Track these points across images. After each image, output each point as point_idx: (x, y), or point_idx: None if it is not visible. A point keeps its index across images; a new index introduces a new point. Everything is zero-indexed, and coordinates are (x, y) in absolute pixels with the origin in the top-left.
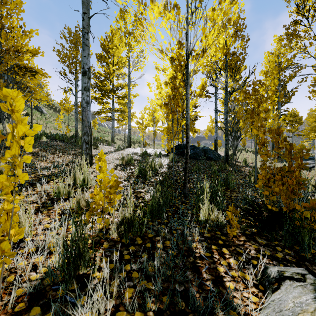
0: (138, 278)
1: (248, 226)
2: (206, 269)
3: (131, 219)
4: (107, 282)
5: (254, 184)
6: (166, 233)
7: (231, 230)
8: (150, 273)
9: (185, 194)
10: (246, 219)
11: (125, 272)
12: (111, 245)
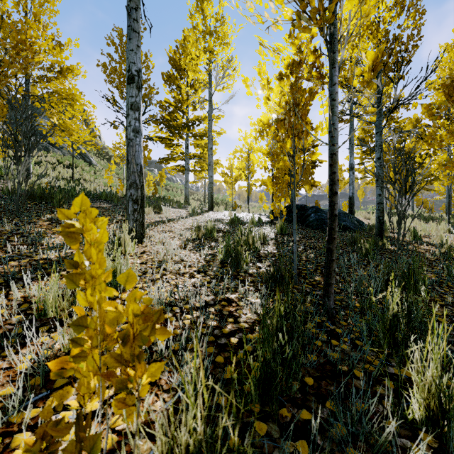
0: None
1: None
2: None
3: (199, 451)
4: None
5: None
6: None
7: None
8: None
9: (330, 309)
10: None
11: None
12: None
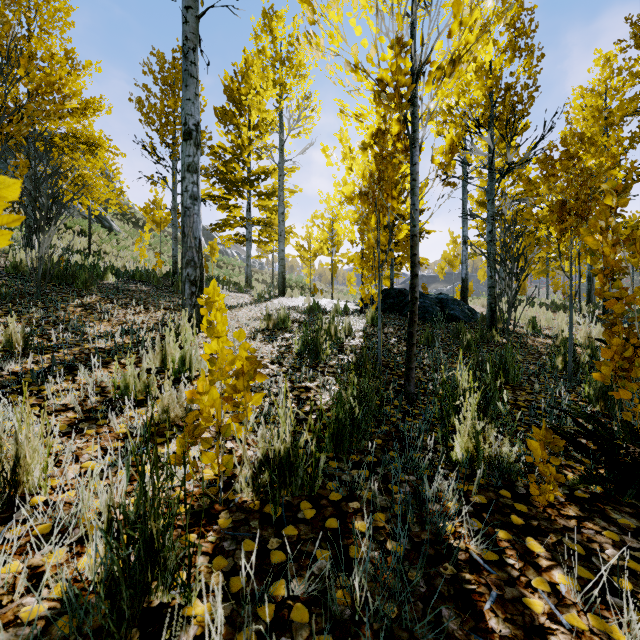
0: (309, 625)
1: (586, 479)
2: (493, 602)
3: (288, 456)
4: (223, 636)
5: (563, 374)
6: (376, 494)
7: (542, 490)
8: (340, 611)
9: (410, 394)
10: (566, 459)
11: (272, 604)
12: (237, 520)
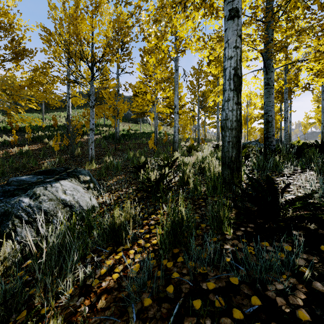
0: None
1: None
2: None
3: None
4: None
5: None
6: None
7: None
8: None
9: None
10: None
11: None
12: None
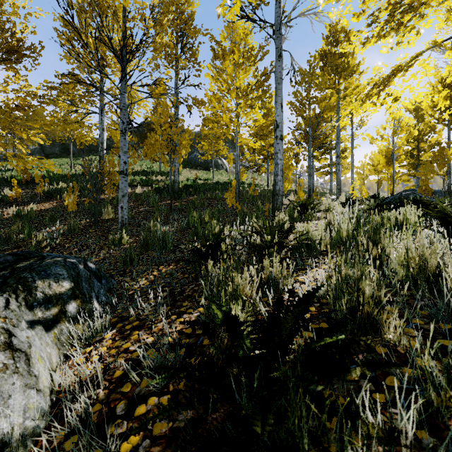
0: None
1: None
2: None
3: None
4: None
5: None
6: None
7: None
8: None
9: None
10: None
11: None
12: None
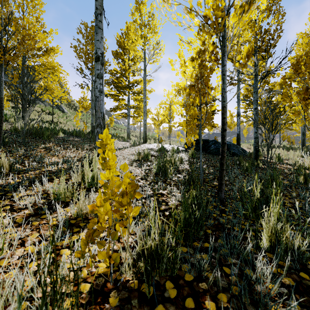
0: None
1: None
2: None
3: (156, 249)
4: None
5: (305, 186)
6: (219, 279)
7: None
8: None
9: (222, 199)
10: None
11: None
12: (123, 298)
